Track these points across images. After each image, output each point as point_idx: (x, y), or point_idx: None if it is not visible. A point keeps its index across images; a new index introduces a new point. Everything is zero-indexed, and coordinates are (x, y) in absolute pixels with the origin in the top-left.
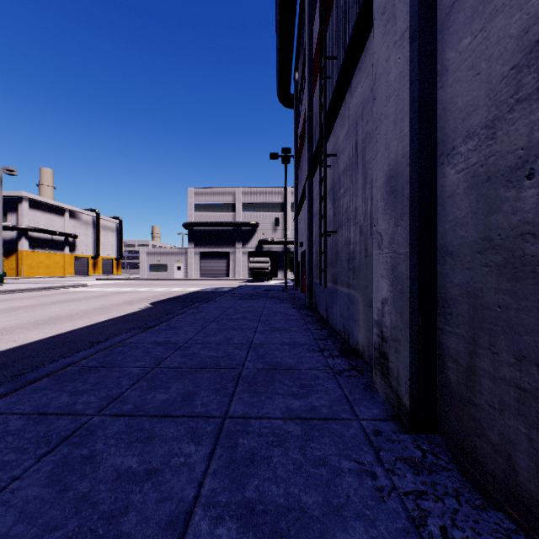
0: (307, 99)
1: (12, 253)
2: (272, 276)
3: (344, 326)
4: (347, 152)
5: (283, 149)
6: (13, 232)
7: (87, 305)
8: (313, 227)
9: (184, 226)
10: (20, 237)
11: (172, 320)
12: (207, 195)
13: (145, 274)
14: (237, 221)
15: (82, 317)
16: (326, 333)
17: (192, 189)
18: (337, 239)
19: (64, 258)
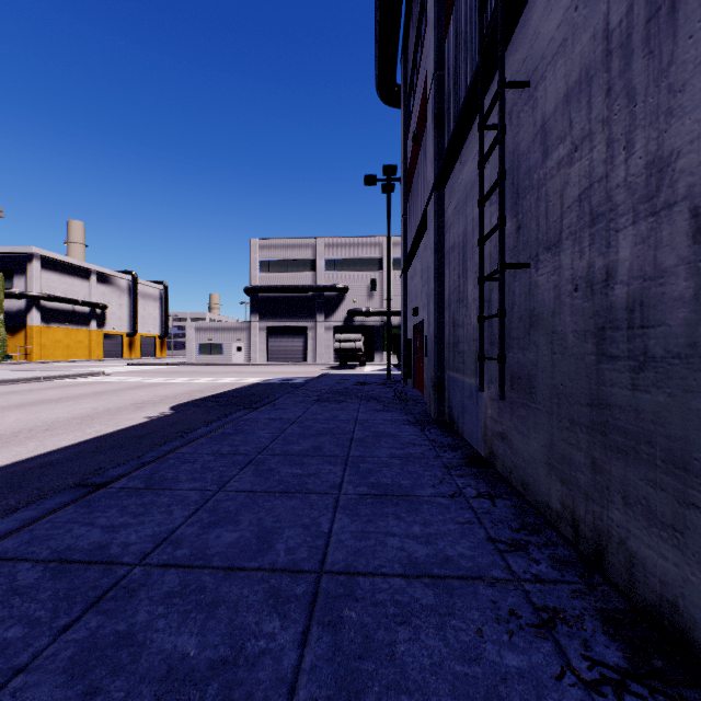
0: (433, 48)
1: (19, 328)
2: (366, 360)
3: (569, 507)
4: (590, 29)
5: (384, 167)
6: (21, 302)
7: (68, 410)
8: (445, 277)
9: (246, 292)
10: (30, 308)
11: (168, 457)
12: (277, 249)
13: (193, 358)
14: (317, 283)
15: (32, 437)
16: (511, 516)
17: (256, 241)
18: (532, 283)
19: (89, 336)
